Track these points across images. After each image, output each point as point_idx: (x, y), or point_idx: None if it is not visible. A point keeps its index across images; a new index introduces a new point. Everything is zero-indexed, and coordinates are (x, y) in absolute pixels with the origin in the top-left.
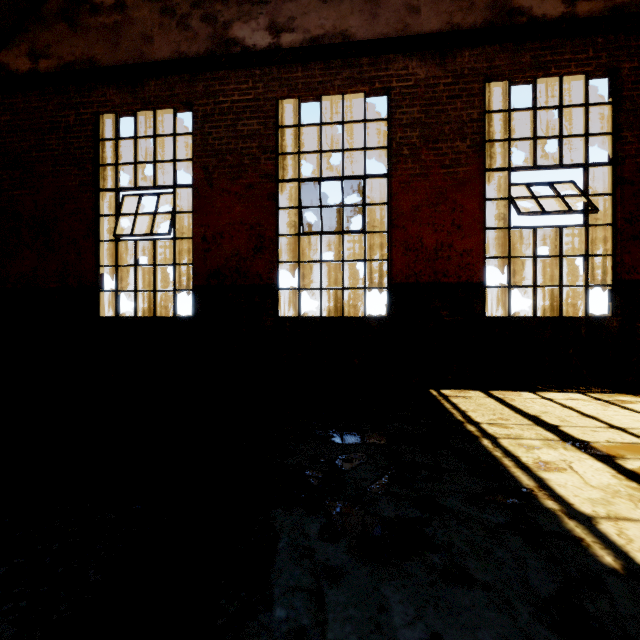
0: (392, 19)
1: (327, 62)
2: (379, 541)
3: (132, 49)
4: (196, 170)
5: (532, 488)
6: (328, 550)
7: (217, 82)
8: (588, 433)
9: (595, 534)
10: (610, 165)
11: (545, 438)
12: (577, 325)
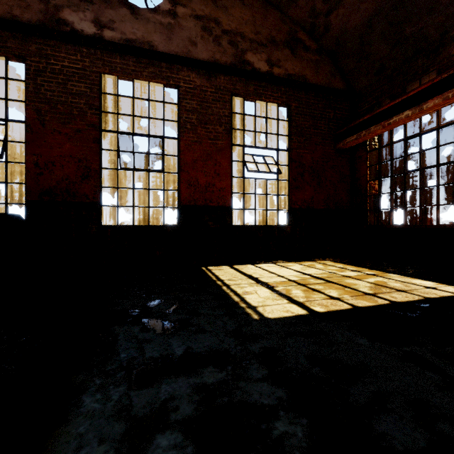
0: (181, 44)
1: (138, 58)
2: (169, 328)
3: None
4: (29, 111)
5: (238, 301)
6: (144, 335)
7: (49, 48)
8: (269, 279)
9: (255, 311)
10: (287, 151)
11: (250, 283)
12: (274, 230)
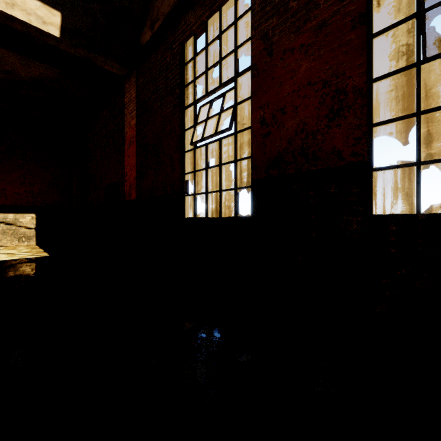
0: None
1: None
2: None
3: None
4: (254, 44)
5: None
6: None
7: None
8: None
9: None
10: None
11: None
12: None
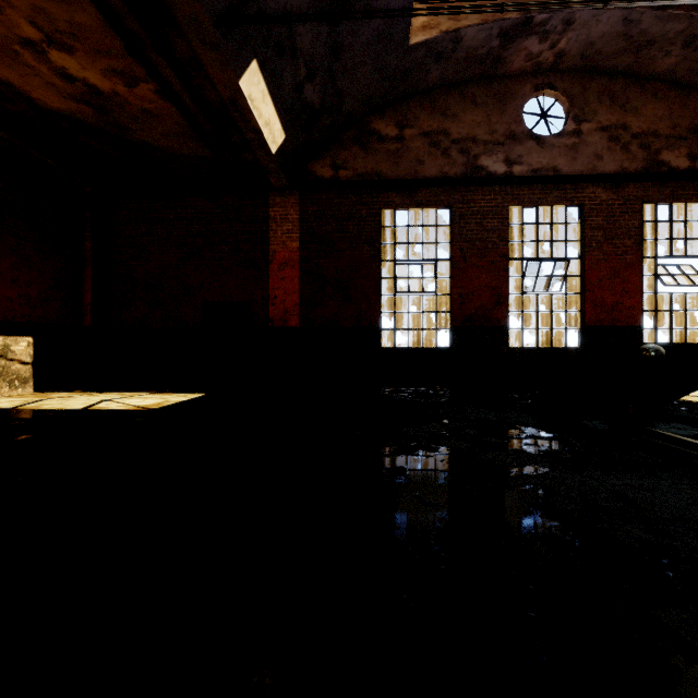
0: (585, 162)
1: (543, 186)
2: None
3: (409, 168)
4: (455, 250)
5: None
6: None
7: (469, 194)
8: None
9: None
10: None
11: None
12: None
